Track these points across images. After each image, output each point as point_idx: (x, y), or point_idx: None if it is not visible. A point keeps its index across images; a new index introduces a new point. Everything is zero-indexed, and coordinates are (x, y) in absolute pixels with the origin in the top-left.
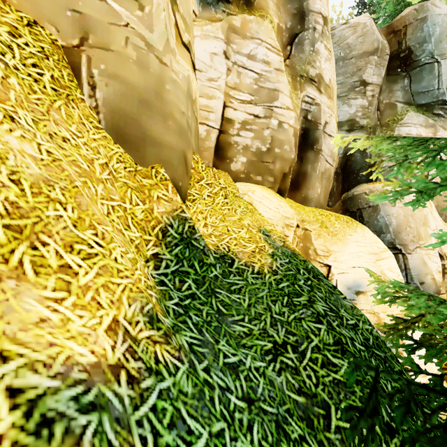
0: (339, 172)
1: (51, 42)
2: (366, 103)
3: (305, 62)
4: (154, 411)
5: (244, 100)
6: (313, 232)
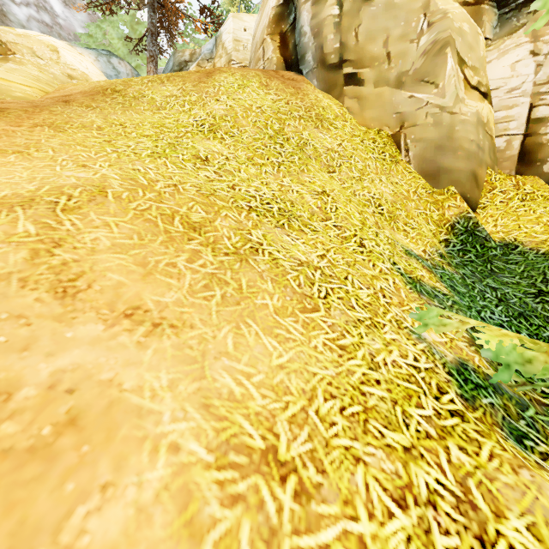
0: None
1: (386, 136)
2: None
3: None
4: (440, 273)
5: None
6: None
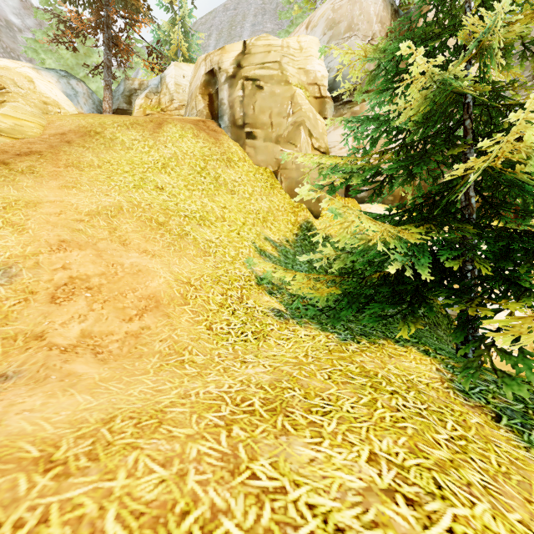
0: None
1: (270, 172)
2: None
3: None
4: (282, 249)
5: None
6: None
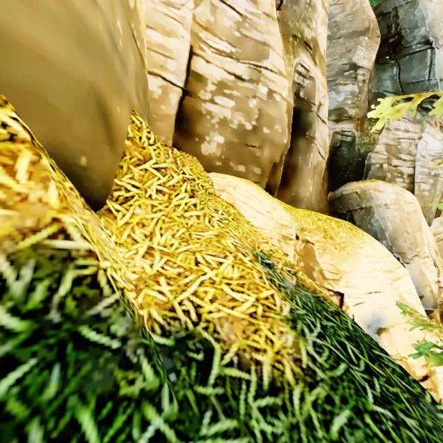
0: (326, 168)
1: None
2: (355, 90)
3: (300, 18)
4: None
5: (220, 50)
6: (316, 246)
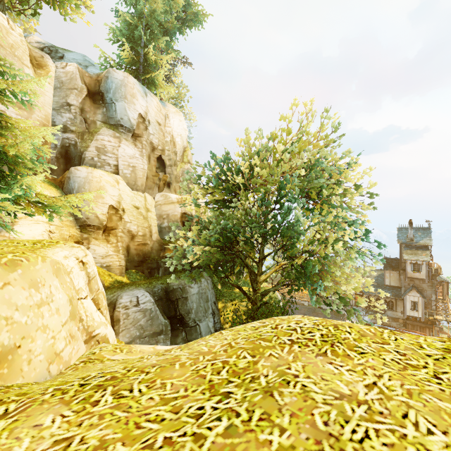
0: (60, 157)
1: None
2: (73, 117)
3: None
4: None
5: None
6: None
